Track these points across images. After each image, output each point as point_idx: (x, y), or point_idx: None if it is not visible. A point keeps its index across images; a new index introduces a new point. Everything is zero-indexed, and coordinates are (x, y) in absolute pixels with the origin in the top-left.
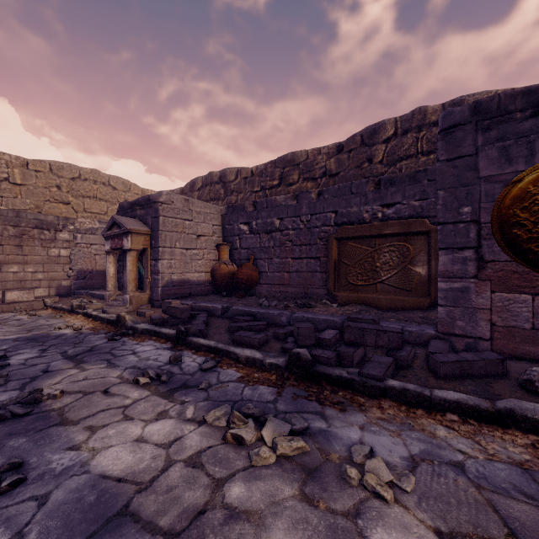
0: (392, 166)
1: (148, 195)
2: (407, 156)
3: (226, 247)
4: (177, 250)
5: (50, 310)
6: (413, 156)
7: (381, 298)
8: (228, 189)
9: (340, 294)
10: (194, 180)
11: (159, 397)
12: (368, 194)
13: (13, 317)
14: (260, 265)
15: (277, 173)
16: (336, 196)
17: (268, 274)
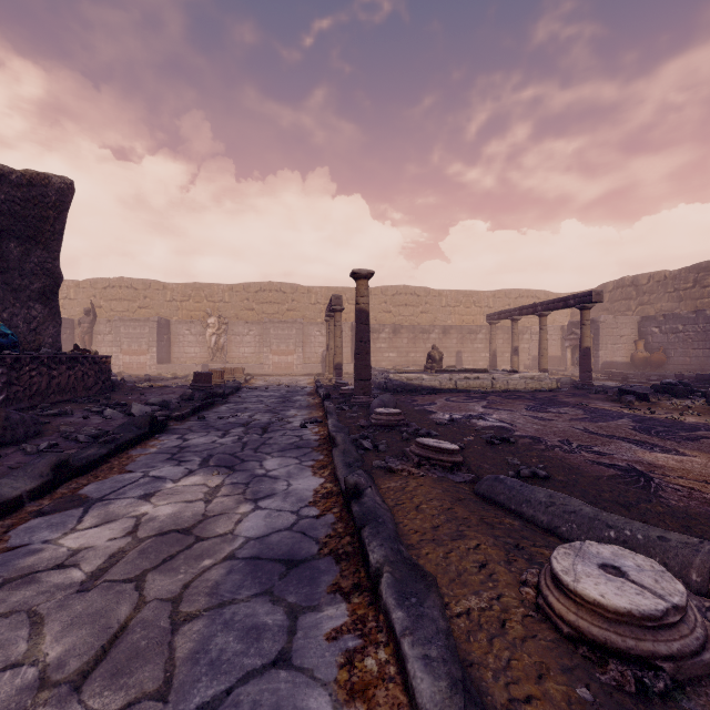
0: None
1: (592, 318)
2: None
3: (641, 342)
4: (608, 345)
5: None
6: None
7: None
8: (640, 291)
9: None
10: (604, 284)
11: None
12: None
13: None
14: (667, 353)
15: (691, 278)
16: None
17: (673, 359)
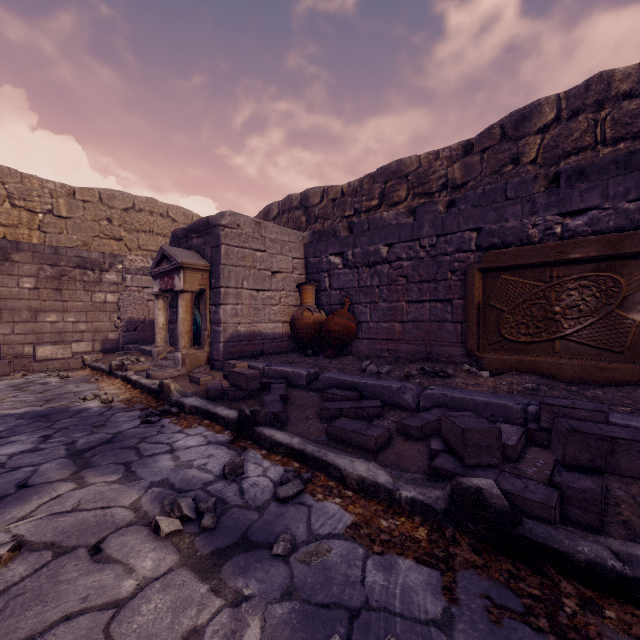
0: (553, 166)
1: (207, 217)
2: (577, 149)
3: (310, 287)
4: (244, 292)
5: (87, 370)
6: (589, 148)
7: (563, 364)
8: (311, 215)
9: (488, 355)
10: (268, 207)
11: (192, 575)
12: (536, 198)
13: (40, 379)
14: (359, 312)
15: (377, 190)
16: (479, 205)
17: (370, 325)
